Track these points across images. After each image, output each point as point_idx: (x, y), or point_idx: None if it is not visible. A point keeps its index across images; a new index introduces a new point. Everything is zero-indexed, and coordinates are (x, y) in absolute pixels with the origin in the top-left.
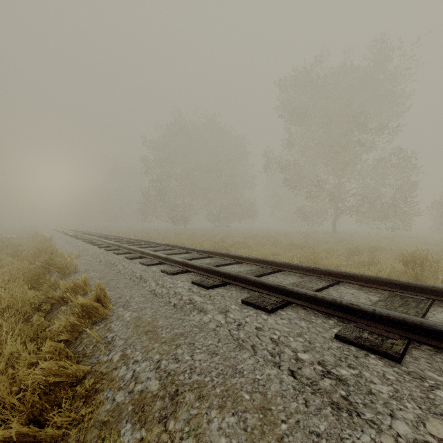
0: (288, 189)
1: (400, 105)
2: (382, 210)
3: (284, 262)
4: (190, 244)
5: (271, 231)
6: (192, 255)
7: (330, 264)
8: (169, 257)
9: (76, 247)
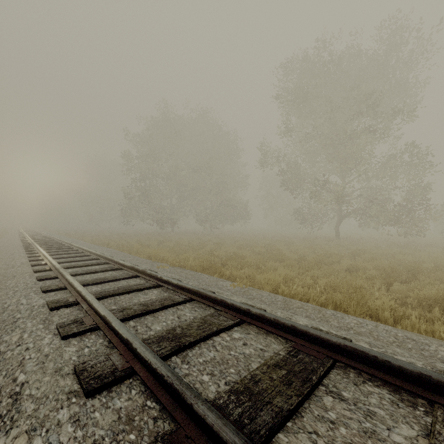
0: (288, 189)
1: (412, 96)
2: (393, 213)
3: (347, 346)
4: (170, 262)
5: (267, 235)
6: (163, 297)
7: (382, 307)
8: (107, 321)
9: (10, 268)
